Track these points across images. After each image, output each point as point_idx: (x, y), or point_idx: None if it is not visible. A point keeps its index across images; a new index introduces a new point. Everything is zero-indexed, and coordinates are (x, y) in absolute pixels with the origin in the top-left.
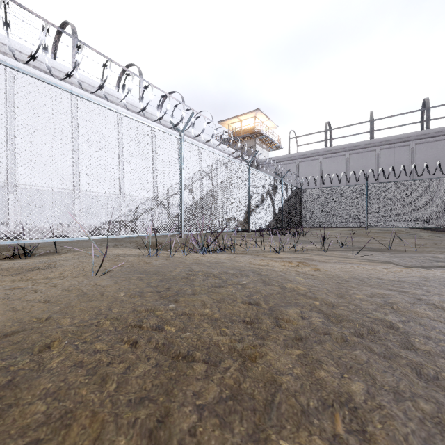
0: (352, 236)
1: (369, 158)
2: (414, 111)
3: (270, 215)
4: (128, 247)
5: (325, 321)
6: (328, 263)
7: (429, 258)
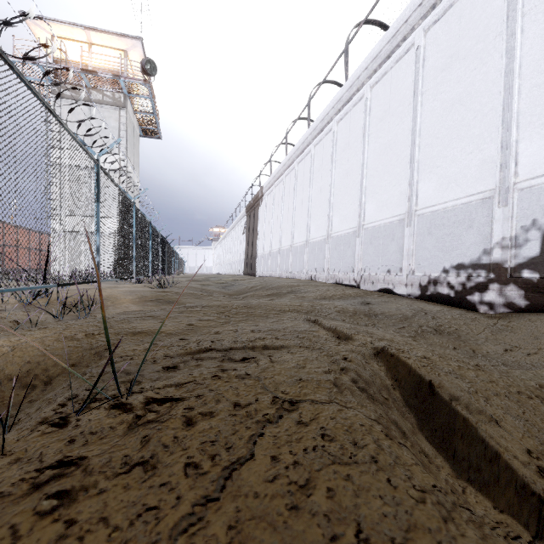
0: None
1: None
2: None
3: None
4: None
5: None
6: None
7: None
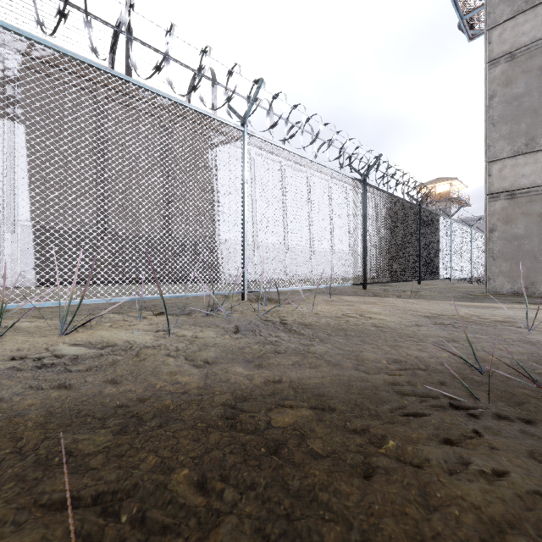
0: None
1: None
2: None
3: None
4: None
5: None
6: None
7: None
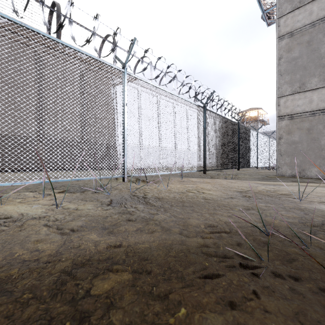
0: None
1: None
2: None
3: None
4: None
5: None
6: None
7: None
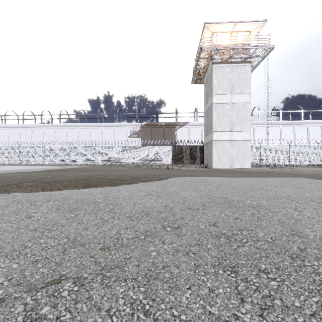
0: None
1: None
2: None
3: None
4: None
5: None
6: None
7: None
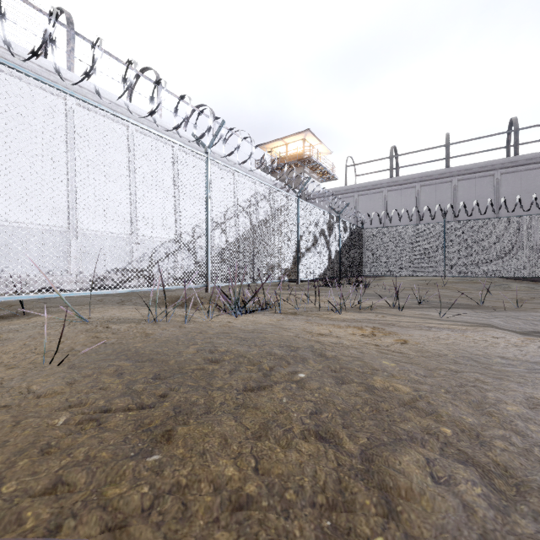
0: (426, 287)
1: (444, 191)
2: (500, 133)
3: (325, 262)
4: (137, 304)
5: (490, 494)
6: (413, 329)
7: (539, 318)
